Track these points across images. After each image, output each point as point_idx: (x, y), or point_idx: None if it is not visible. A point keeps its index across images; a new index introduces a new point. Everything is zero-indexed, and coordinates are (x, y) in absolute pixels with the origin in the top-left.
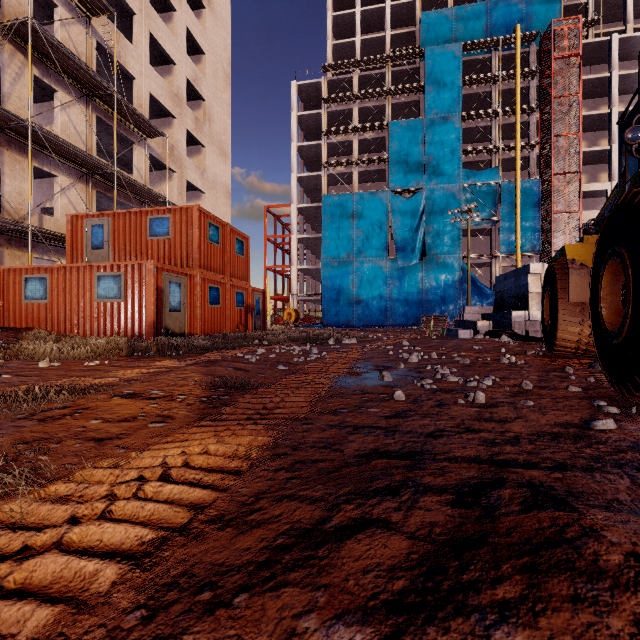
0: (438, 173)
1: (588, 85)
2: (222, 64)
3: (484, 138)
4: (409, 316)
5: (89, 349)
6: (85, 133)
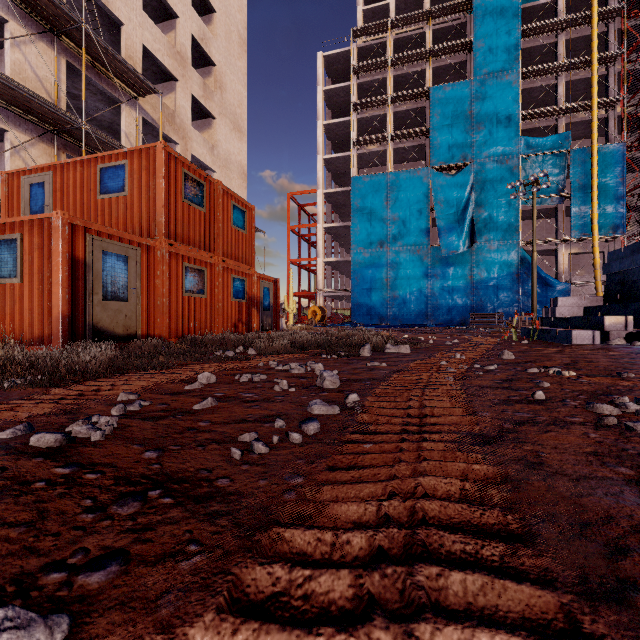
0: (490, 143)
1: None
2: (237, 27)
3: (546, 101)
4: (454, 314)
5: None
6: (50, 80)
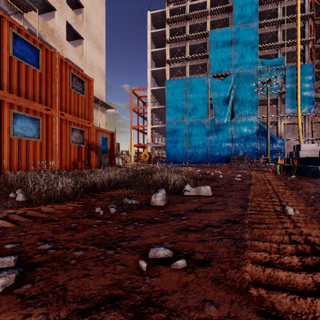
0: (242, 62)
1: None
2: None
3: (270, 41)
4: (222, 156)
5: None
6: None
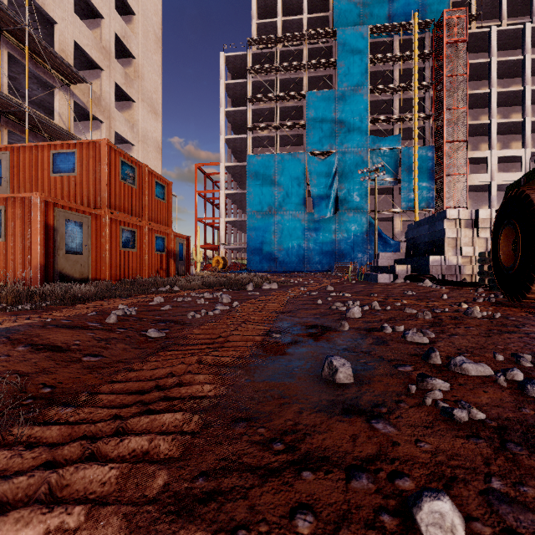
0: (349, 138)
1: (472, 69)
2: (153, 27)
3: (387, 110)
4: (324, 263)
5: None
6: None
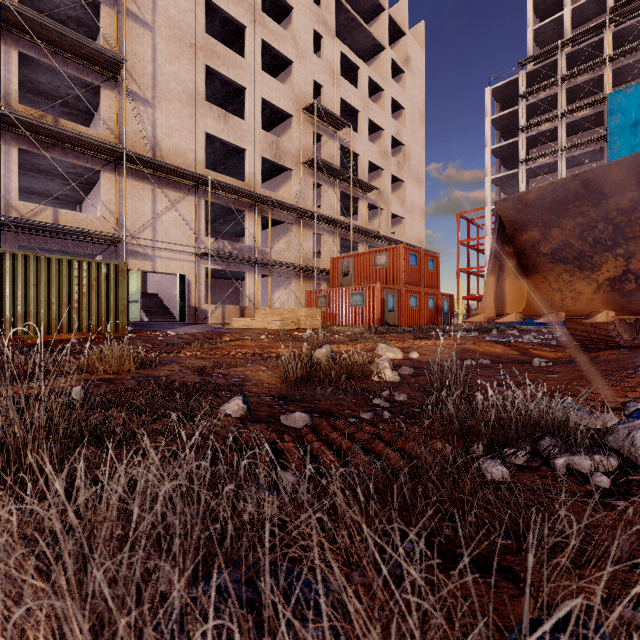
0: None
1: None
2: (418, 108)
3: None
4: None
5: (359, 329)
6: (334, 204)
